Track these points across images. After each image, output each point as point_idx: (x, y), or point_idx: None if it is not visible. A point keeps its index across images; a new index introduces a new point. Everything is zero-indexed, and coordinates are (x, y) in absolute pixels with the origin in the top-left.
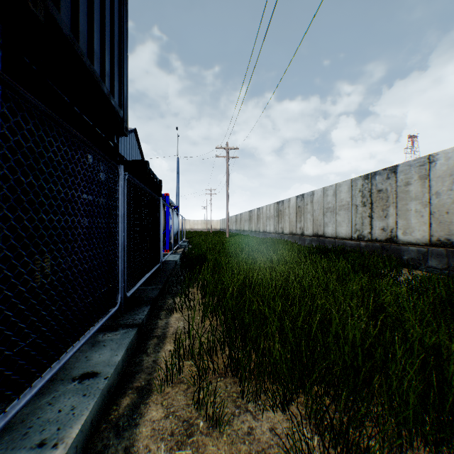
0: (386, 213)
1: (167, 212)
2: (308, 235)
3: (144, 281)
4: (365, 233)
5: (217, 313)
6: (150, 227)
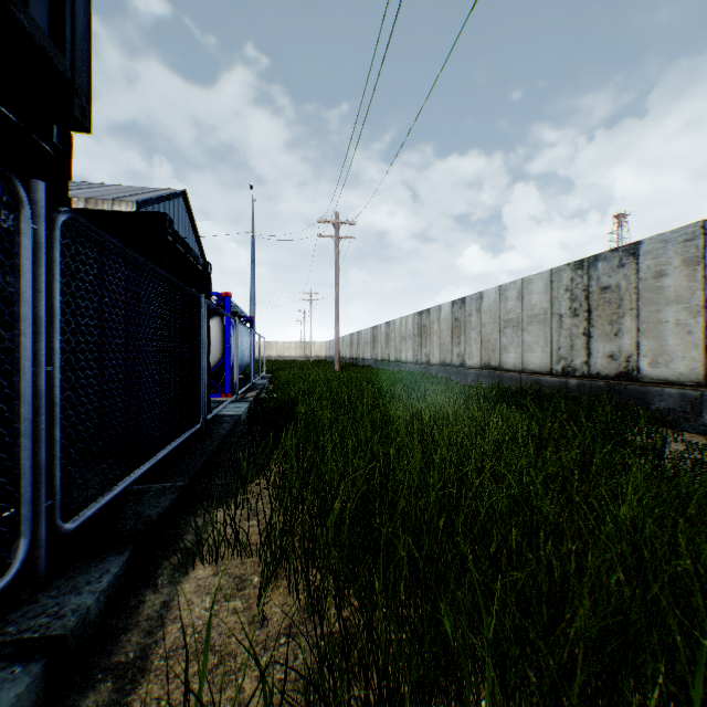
0: (617, 327)
1: (228, 326)
2: (473, 366)
3: (145, 472)
4: (577, 363)
5: (304, 562)
6: (175, 352)
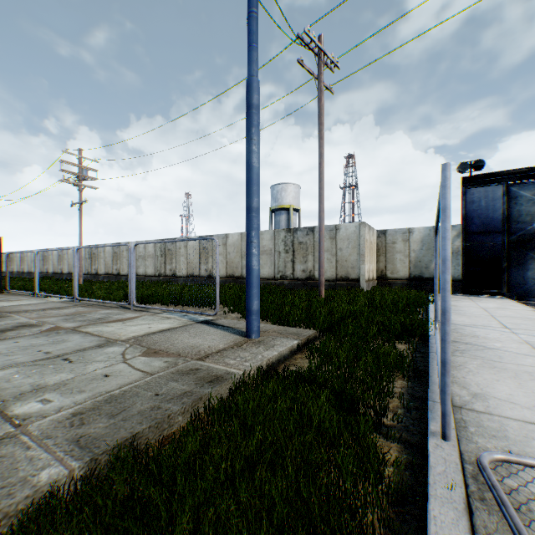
0: (96, 263)
1: None
2: (66, 273)
3: None
4: (90, 271)
5: None
6: None
